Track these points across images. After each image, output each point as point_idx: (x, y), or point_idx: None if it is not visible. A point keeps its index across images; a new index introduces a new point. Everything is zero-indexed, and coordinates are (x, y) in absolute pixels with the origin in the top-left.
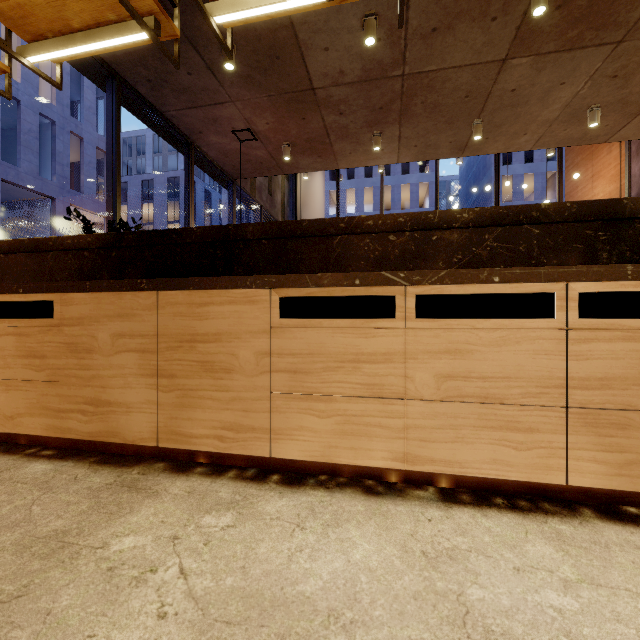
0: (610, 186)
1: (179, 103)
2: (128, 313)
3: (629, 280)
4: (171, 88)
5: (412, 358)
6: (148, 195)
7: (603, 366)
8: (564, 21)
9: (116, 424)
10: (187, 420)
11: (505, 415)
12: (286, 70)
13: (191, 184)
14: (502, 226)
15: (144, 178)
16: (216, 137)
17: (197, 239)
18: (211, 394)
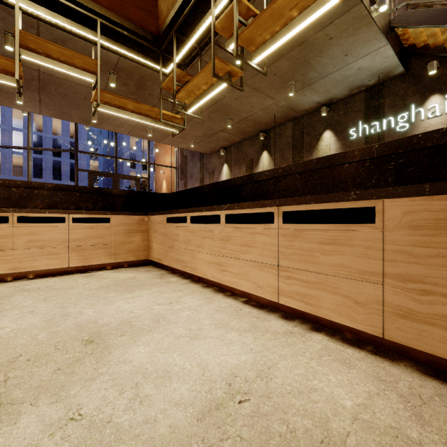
0: (171, 160)
1: None
2: None
3: (85, 214)
4: None
5: (16, 236)
6: None
7: (78, 235)
8: (128, 91)
9: None
10: None
11: (50, 251)
12: None
13: None
14: (65, 191)
15: None
16: None
17: None
18: None
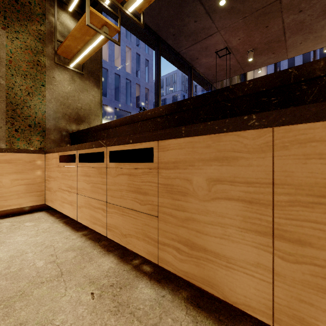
0: None
1: (187, 43)
2: (228, 156)
3: None
4: (184, 35)
5: None
6: None
7: None
8: None
9: (212, 274)
10: None
11: None
12: None
13: (191, 89)
14: None
15: (162, 98)
16: (205, 59)
17: (249, 91)
18: None
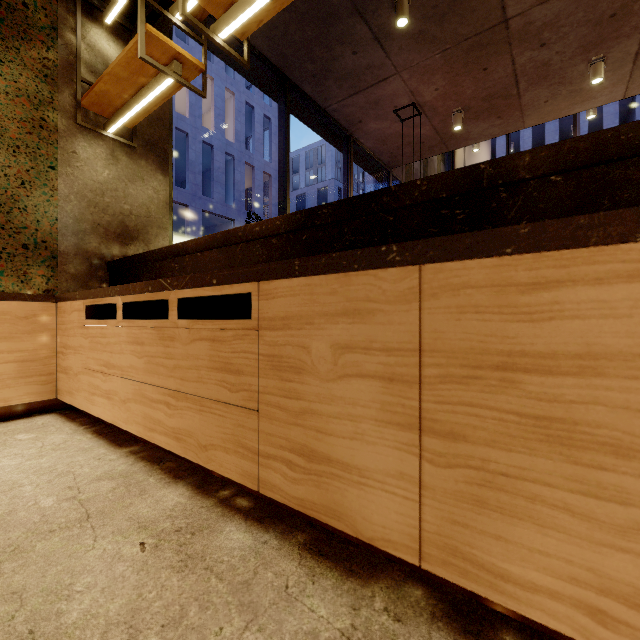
0: None
1: (341, 93)
2: (361, 308)
3: None
4: (334, 77)
5: None
6: (301, 208)
7: None
8: None
9: (340, 498)
10: (492, 538)
11: None
12: (471, 6)
13: (350, 179)
14: None
15: (298, 193)
16: (375, 123)
17: (421, 197)
18: (565, 498)
